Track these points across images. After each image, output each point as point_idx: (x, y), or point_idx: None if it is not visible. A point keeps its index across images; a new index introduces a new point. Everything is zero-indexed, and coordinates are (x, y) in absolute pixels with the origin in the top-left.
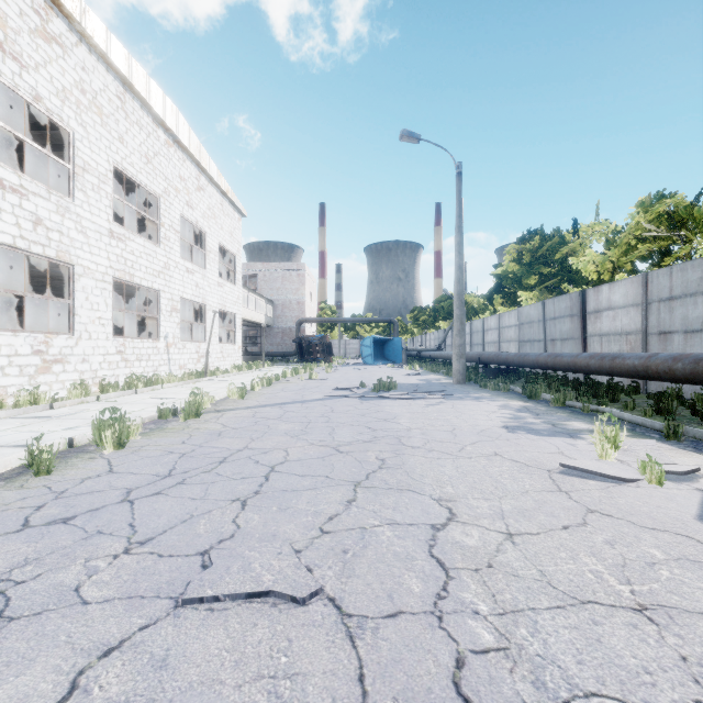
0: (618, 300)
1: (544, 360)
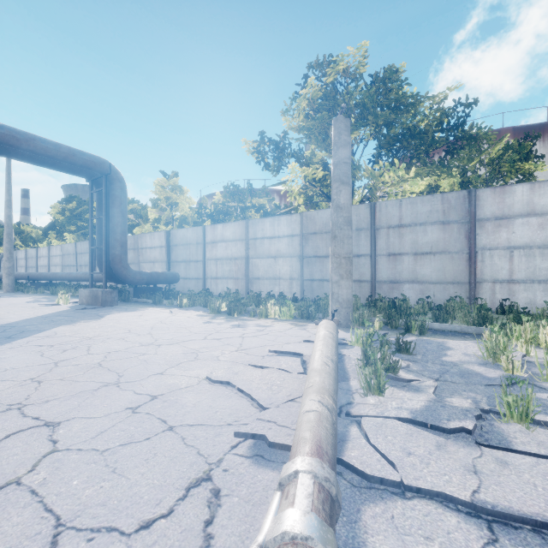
0: None
1: (65, 276)
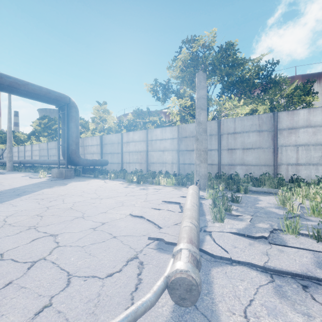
0: None
1: (42, 162)
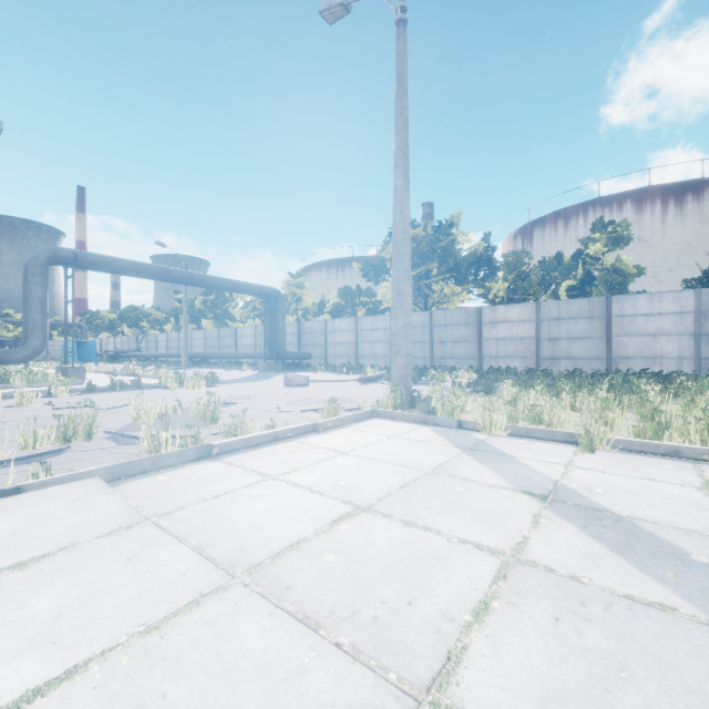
0: (248, 333)
1: (225, 355)
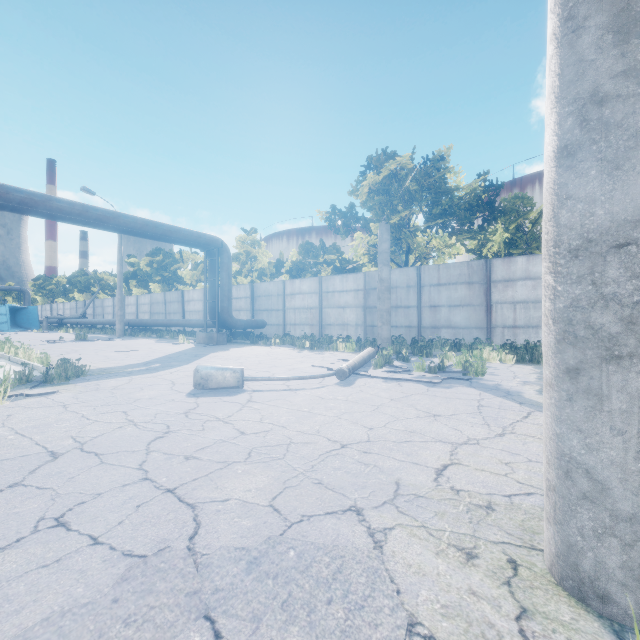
0: (196, 297)
1: (166, 323)
